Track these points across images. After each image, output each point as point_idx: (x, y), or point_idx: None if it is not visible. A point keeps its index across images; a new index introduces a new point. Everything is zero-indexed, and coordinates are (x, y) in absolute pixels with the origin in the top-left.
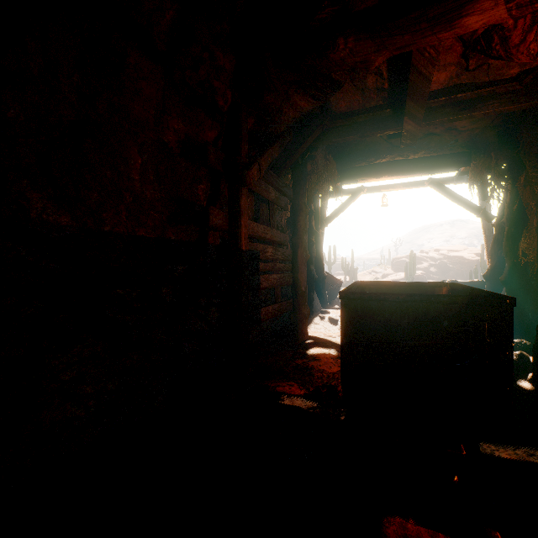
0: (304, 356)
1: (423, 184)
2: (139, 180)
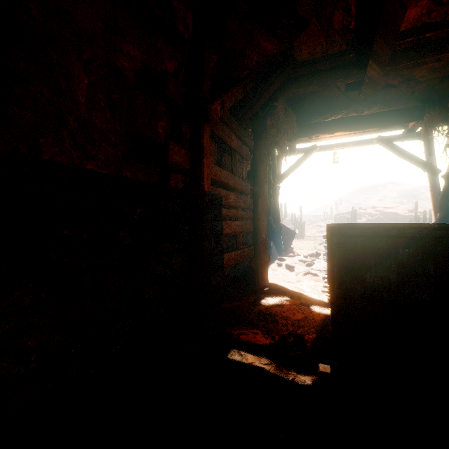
0: (266, 302)
1: (371, 142)
2: (85, 103)
